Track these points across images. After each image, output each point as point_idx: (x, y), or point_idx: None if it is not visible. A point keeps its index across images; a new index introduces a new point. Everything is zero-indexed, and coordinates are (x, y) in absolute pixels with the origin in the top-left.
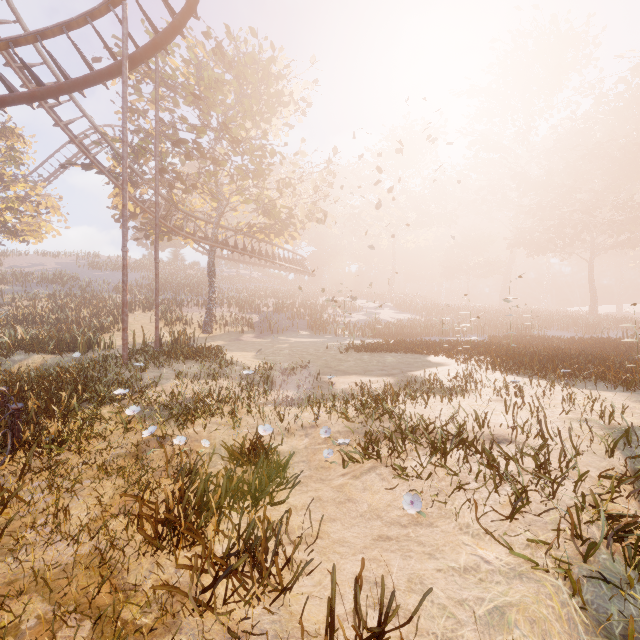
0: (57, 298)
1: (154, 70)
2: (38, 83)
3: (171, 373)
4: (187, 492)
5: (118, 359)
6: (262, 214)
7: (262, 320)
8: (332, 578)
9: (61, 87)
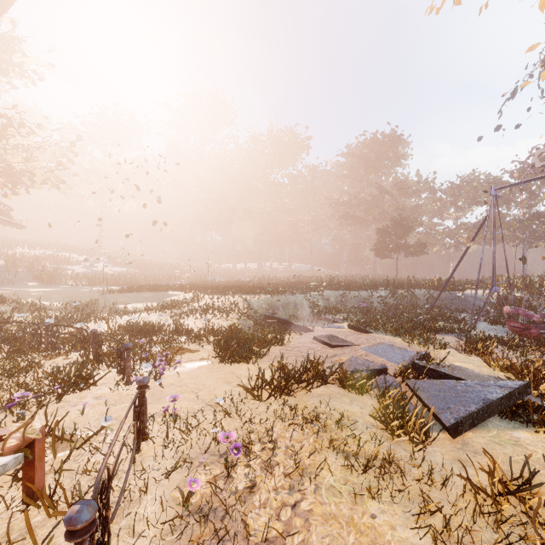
0: None
1: None
2: None
3: None
4: (148, 324)
5: None
6: None
7: None
8: (205, 321)
9: None
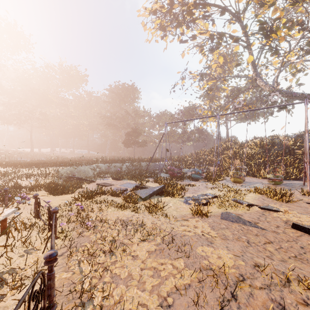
0: None
1: None
2: None
3: None
4: None
5: None
6: None
7: None
8: (35, 180)
9: None
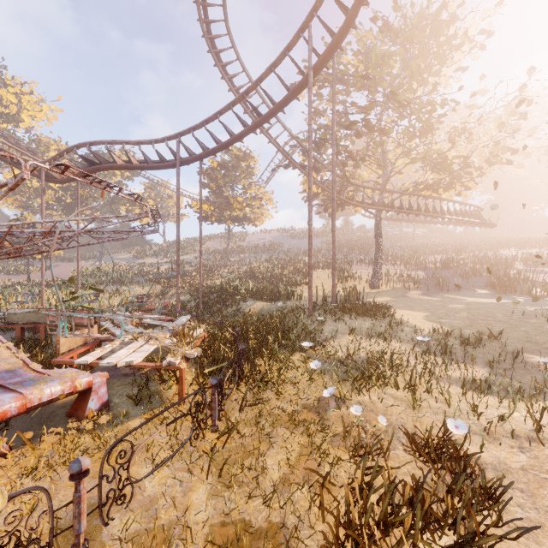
0: (271, 261)
1: (331, 73)
2: (258, 115)
3: (345, 328)
4: (370, 505)
5: (305, 310)
6: (430, 170)
7: (428, 277)
8: None
9: (271, 112)
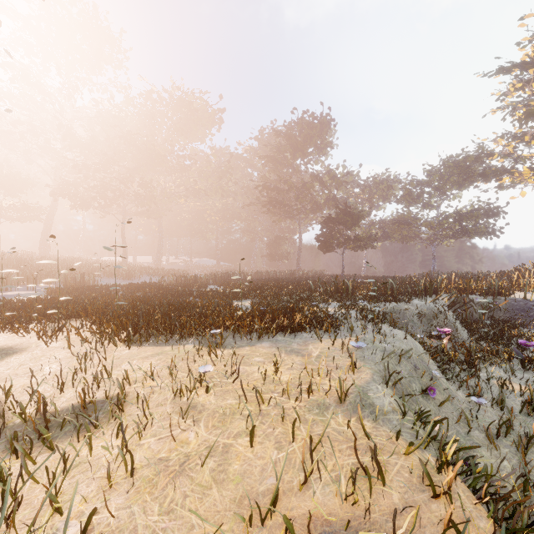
0: None
1: None
2: None
3: None
4: None
5: None
6: None
7: None
8: None
9: None
